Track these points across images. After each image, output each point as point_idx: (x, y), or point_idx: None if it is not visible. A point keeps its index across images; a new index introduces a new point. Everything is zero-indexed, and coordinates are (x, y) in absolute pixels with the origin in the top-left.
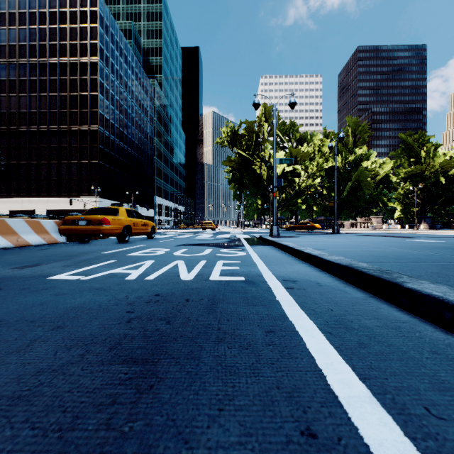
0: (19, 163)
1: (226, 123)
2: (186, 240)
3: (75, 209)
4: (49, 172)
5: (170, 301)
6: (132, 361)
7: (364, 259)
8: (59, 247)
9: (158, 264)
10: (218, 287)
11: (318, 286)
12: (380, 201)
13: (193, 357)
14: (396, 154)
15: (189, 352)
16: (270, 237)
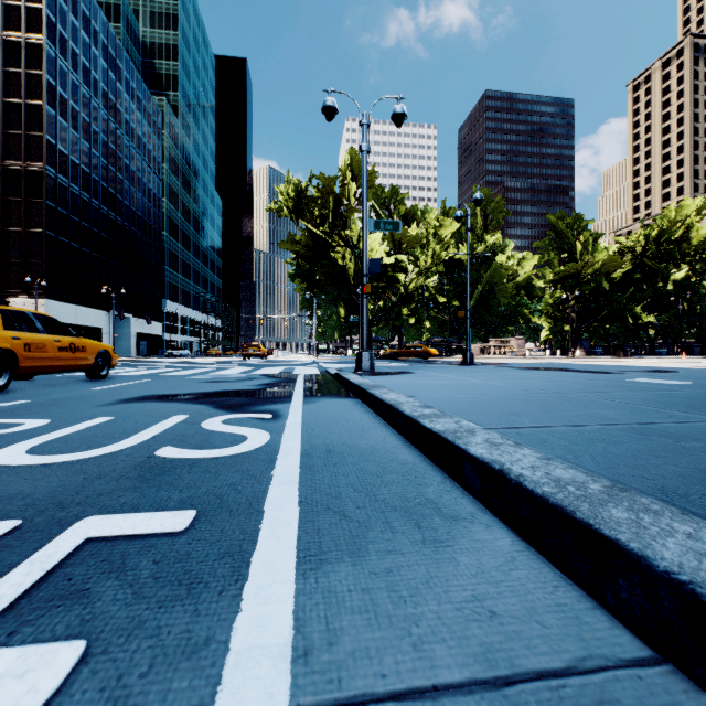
0: None
1: (286, 177)
2: (174, 381)
3: None
4: None
5: None
6: None
7: None
8: None
9: None
10: None
11: None
12: (520, 314)
13: None
14: (543, 246)
15: None
16: (355, 376)
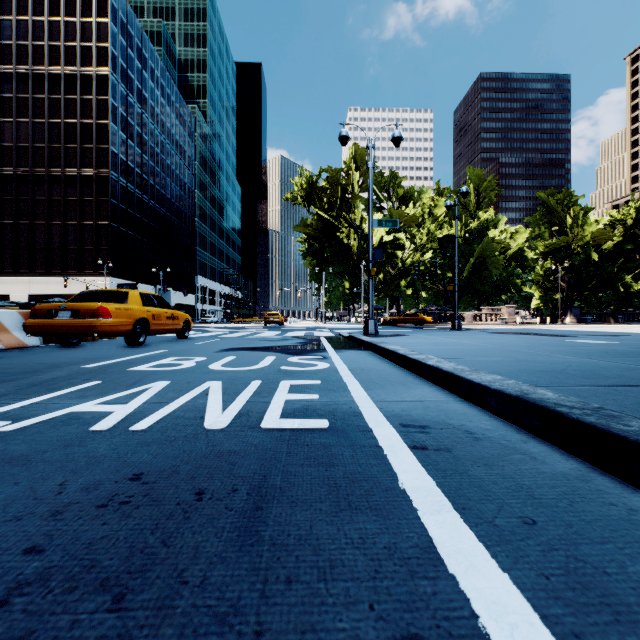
0: None
1: (300, 171)
2: (237, 340)
3: (73, 294)
4: (32, 238)
5: (159, 498)
6: None
7: (535, 380)
8: (22, 354)
9: (174, 388)
10: (276, 448)
11: (474, 442)
12: (512, 284)
13: None
14: (533, 221)
15: None
16: (365, 337)
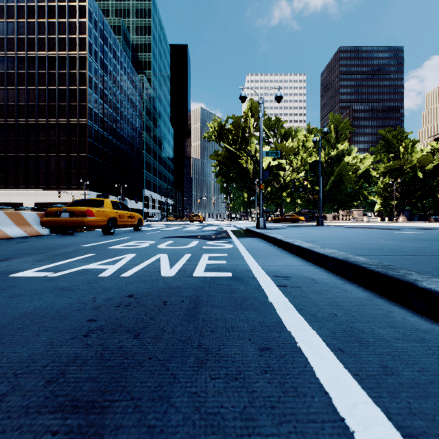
0: (7, 156)
1: (213, 118)
2: (173, 232)
3: (64, 202)
4: (37, 165)
5: (144, 304)
6: (71, 406)
7: (358, 253)
8: (40, 239)
9: (139, 258)
10: (202, 285)
11: (314, 284)
12: (361, 194)
13: (160, 397)
14: (376, 150)
15: (156, 388)
16: (257, 229)
